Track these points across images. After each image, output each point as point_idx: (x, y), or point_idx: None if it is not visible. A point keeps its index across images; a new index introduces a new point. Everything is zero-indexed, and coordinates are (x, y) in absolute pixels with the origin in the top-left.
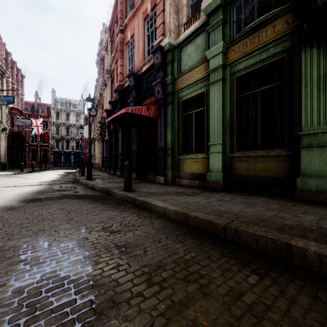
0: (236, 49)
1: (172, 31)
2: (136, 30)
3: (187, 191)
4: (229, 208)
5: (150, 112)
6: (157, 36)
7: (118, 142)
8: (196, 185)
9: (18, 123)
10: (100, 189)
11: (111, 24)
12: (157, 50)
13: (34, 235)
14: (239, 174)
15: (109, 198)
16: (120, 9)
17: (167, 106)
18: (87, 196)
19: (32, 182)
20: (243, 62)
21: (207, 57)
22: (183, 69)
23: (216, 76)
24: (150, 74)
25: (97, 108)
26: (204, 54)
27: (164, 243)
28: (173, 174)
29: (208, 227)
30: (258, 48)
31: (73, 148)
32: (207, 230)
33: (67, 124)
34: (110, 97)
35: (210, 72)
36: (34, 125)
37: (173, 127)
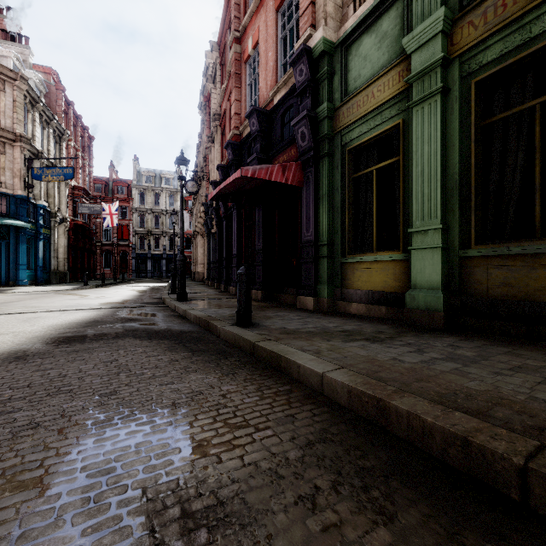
0: (477, 20)
1: (330, 16)
2: (262, 33)
3: (365, 329)
4: (492, 385)
5: (287, 176)
6: (301, 31)
7: (232, 235)
8: (381, 315)
9: (83, 210)
10: (195, 319)
11: (220, 35)
12: (300, 56)
13: (5, 443)
14: (485, 295)
15: (206, 339)
16: (235, 2)
17: (320, 162)
18: (168, 333)
19: (91, 304)
20: (494, 46)
21: (406, 51)
22: (352, 87)
23: (427, 87)
24: (287, 108)
25: (201, 181)
26: (397, 49)
27: (331, 519)
28: (333, 293)
29: (457, 453)
30: (538, 4)
31: (165, 249)
32: (453, 461)
33: (156, 211)
34: (219, 159)
35: (413, 80)
36: (107, 214)
37: (332, 202)
